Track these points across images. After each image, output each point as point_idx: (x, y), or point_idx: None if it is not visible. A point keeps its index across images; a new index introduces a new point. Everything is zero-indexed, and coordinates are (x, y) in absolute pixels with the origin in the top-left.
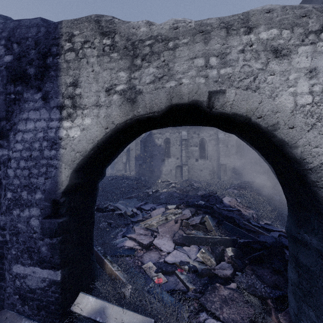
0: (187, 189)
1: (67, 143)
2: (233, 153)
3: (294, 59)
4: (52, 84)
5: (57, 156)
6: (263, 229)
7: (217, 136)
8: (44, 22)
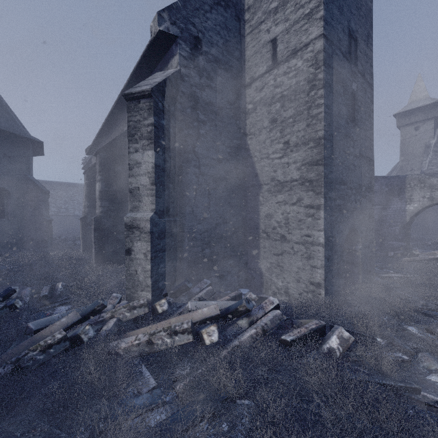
0: None
1: (408, 210)
2: None
3: None
4: (403, 196)
5: (405, 214)
6: None
7: None
8: (399, 179)
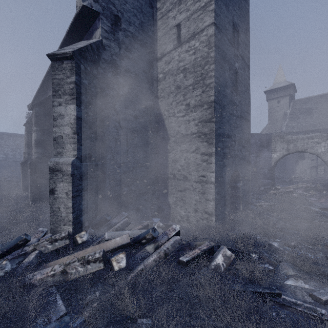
0: (316, 179)
1: (273, 158)
2: None
3: (321, 144)
4: (269, 147)
5: (271, 160)
6: None
7: None
8: (267, 136)
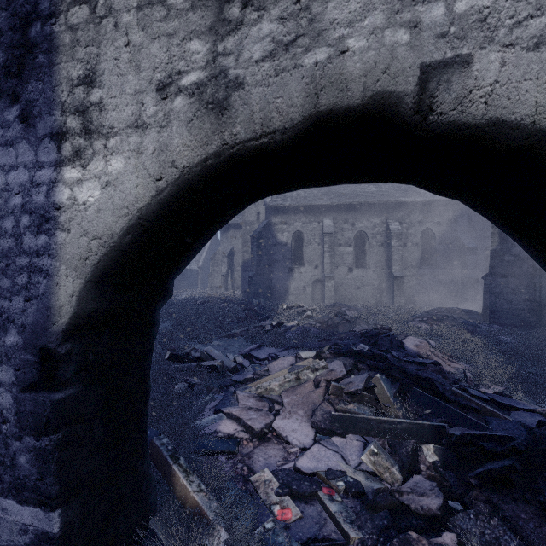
0: (336, 320)
1: (72, 217)
2: (416, 257)
3: None
4: (41, 83)
5: (51, 247)
6: (494, 406)
7: (387, 226)
8: None
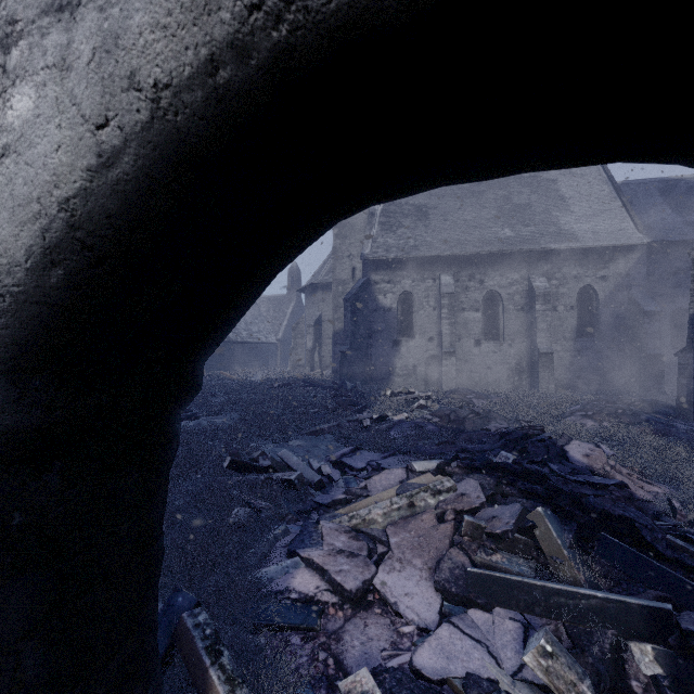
0: (461, 414)
1: None
2: (571, 325)
3: None
4: None
5: None
6: None
7: (528, 283)
8: None
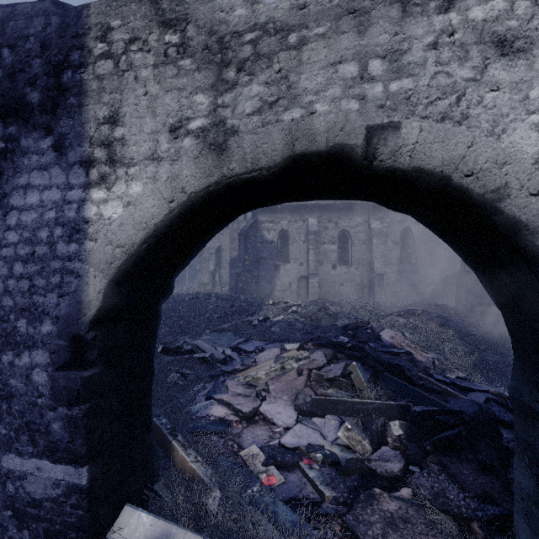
0: (319, 315)
1: (99, 229)
2: (396, 254)
3: None
4: (72, 120)
5: (81, 254)
6: (454, 388)
7: (368, 225)
8: (58, 7)
